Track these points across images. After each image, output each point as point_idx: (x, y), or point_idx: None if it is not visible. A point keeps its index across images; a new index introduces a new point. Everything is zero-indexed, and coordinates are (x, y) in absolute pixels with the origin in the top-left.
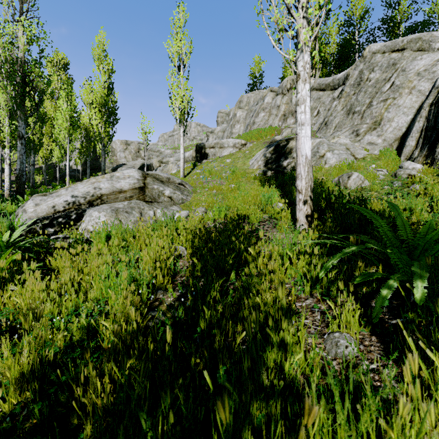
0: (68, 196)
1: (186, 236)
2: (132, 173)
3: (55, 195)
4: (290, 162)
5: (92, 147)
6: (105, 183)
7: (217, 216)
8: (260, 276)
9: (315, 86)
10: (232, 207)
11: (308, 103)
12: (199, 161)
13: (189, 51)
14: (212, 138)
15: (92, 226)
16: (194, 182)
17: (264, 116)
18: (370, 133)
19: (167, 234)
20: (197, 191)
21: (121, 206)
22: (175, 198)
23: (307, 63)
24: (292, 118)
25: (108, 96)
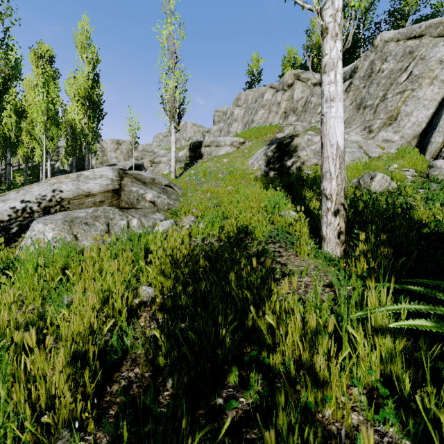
0: (16, 201)
1: (159, 266)
2: (105, 171)
3: (1, 199)
4: (295, 162)
5: (79, 145)
6: (69, 184)
7: (210, 228)
8: (293, 393)
9: (319, 81)
10: (229, 215)
11: (339, 69)
12: (194, 161)
13: (181, 37)
14: (208, 137)
15: (31, 245)
16: (185, 183)
17: (263, 113)
18: (385, 129)
19: (129, 262)
20: (188, 194)
21: (82, 215)
22: (160, 203)
23: (339, 11)
24: (294, 115)
25: (93, 88)
